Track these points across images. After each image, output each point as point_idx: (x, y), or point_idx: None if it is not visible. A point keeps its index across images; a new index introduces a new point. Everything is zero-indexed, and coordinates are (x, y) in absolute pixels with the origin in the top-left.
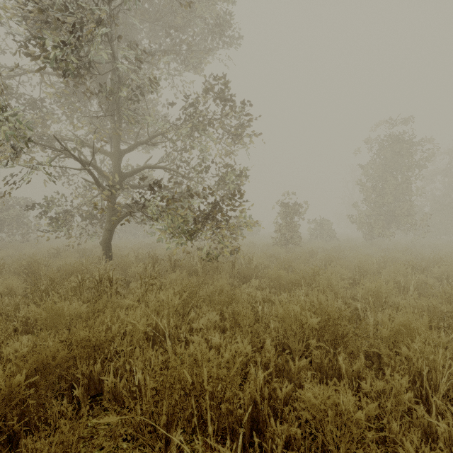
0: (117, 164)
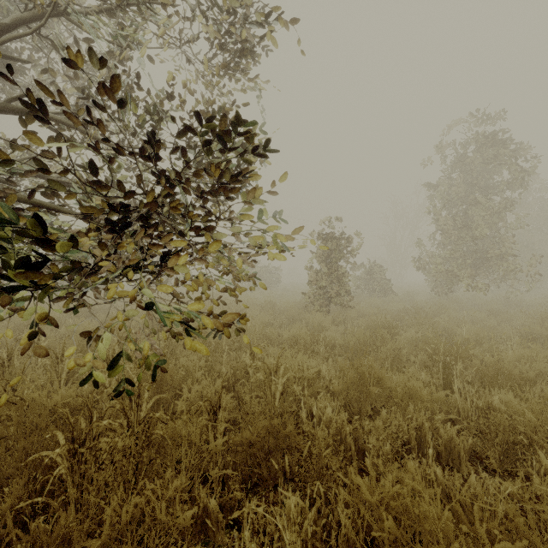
0: None
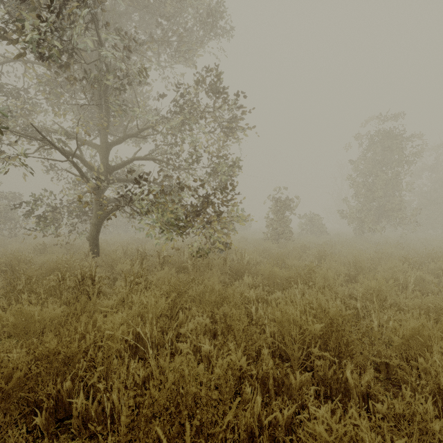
0: (104, 157)
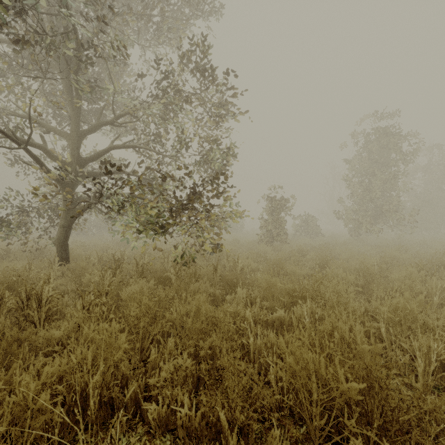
0: (75, 147)
